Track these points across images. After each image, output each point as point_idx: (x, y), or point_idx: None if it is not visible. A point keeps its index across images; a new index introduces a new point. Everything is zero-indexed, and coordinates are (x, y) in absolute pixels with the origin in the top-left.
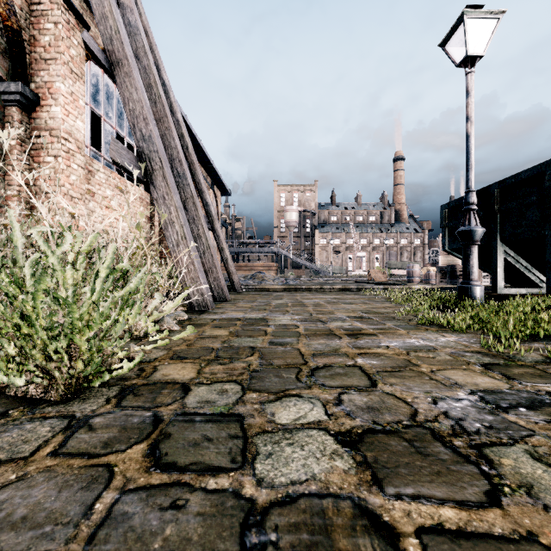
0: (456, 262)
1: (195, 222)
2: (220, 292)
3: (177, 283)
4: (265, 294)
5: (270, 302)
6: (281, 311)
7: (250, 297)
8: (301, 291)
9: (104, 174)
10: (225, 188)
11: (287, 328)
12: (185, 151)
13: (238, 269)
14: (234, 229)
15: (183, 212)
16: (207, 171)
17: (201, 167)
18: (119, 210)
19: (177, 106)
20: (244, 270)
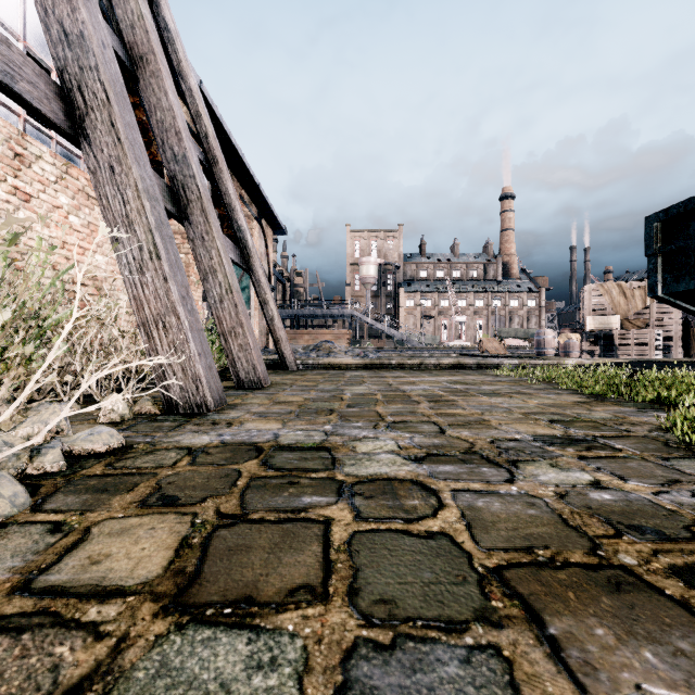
0: (613, 325)
1: (206, 244)
2: (251, 371)
3: (53, 351)
4: (333, 373)
5: (342, 391)
6: (365, 416)
7: (308, 379)
8: (390, 368)
9: (53, 166)
10: (277, 224)
11: (401, 508)
12: (203, 140)
13: (298, 338)
14: (294, 285)
15: (161, 205)
16: (251, 196)
17: (242, 189)
18: (87, 233)
19: (190, 67)
20: (305, 340)
